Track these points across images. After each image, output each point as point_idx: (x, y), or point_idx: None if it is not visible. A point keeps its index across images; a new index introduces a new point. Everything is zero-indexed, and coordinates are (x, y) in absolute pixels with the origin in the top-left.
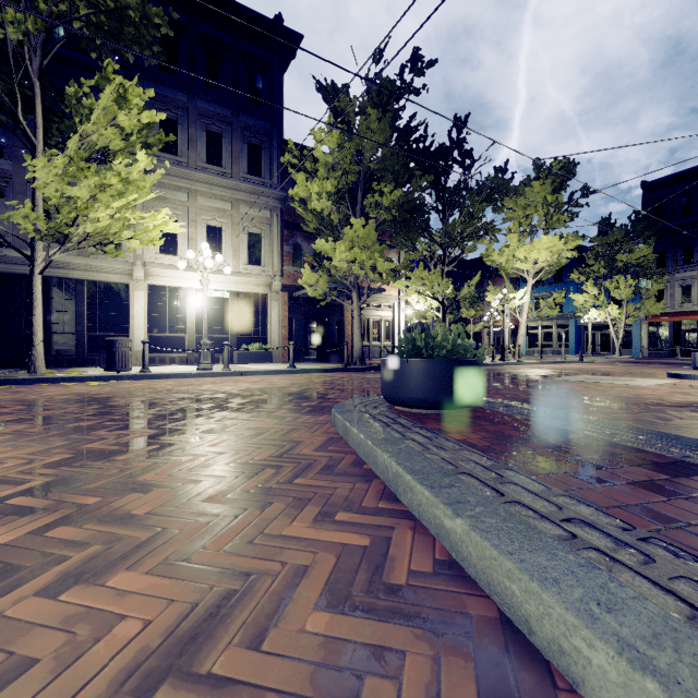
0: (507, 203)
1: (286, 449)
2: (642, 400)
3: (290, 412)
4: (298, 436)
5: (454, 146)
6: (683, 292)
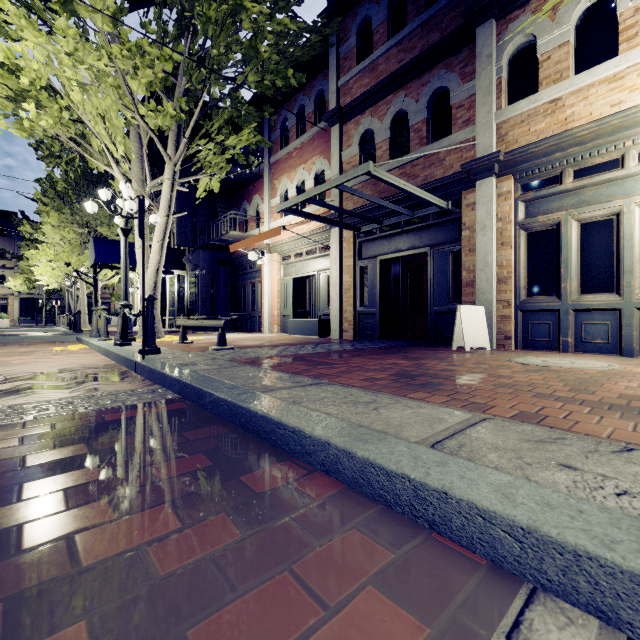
0: None
1: None
2: None
3: None
4: None
5: None
6: None
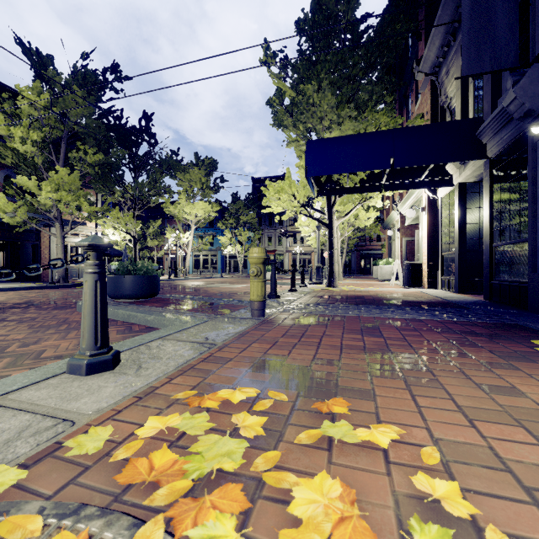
0: (179, 175)
1: (63, 320)
2: (231, 292)
3: (40, 311)
4: (63, 317)
5: (143, 131)
6: (268, 240)
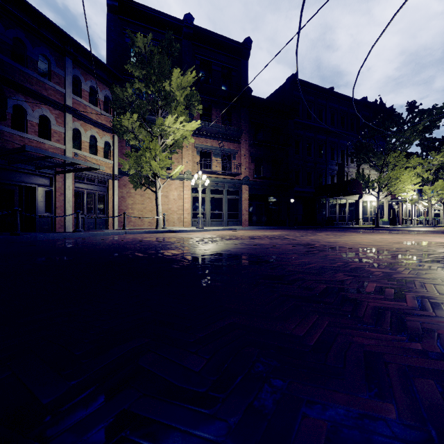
0: None
1: None
2: None
3: None
4: None
5: None
6: None
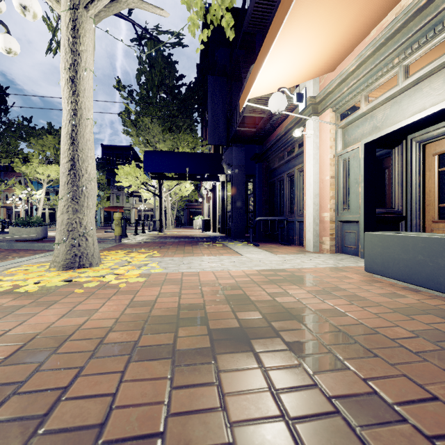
0: (31, 140)
1: None
2: None
3: None
4: None
5: None
6: (117, 198)
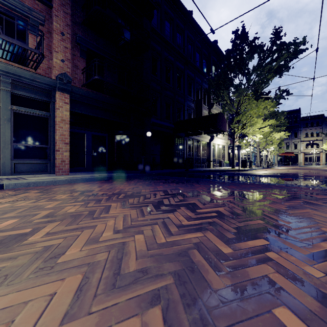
0: None
1: None
2: None
3: None
4: None
5: None
6: (286, 146)
